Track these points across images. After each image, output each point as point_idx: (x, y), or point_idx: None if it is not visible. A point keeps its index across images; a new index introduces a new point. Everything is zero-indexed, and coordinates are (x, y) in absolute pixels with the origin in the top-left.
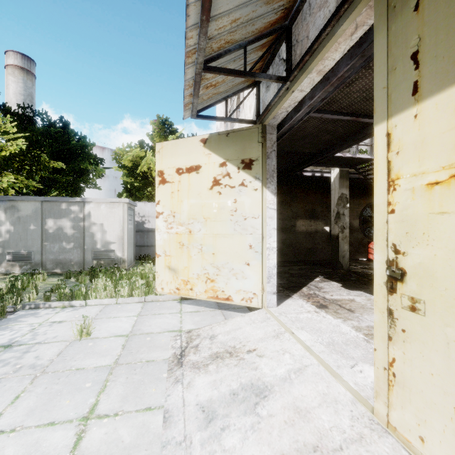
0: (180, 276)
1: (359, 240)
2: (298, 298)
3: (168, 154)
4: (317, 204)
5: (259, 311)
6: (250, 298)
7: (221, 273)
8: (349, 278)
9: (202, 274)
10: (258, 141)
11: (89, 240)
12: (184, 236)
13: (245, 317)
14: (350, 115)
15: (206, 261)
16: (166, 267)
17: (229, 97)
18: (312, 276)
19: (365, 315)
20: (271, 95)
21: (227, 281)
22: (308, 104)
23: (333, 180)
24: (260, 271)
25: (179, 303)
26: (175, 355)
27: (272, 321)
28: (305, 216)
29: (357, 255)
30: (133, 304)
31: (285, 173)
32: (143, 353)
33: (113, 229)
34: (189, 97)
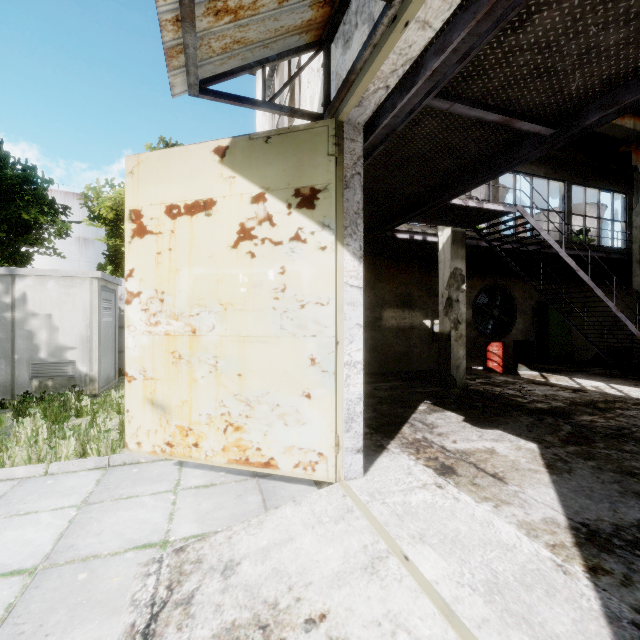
0: (175, 420)
1: (472, 340)
2: (398, 451)
3: (151, 177)
4: (413, 285)
5: (331, 490)
6: (312, 464)
7: (255, 413)
8: (470, 403)
9: (218, 416)
10: (328, 152)
11: (23, 344)
12: (182, 340)
13: (302, 506)
14: (499, 111)
15: (225, 390)
16: (147, 402)
17: (270, 62)
18: (413, 401)
19: (527, 488)
20: (356, 54)
21: (267, 428)
22: (433, 67)
23: (442, 248)
24: (332, 409)
25: (178, 465)
26: (133, 633)
27: (358, 519)
28: (396, 303)
29: (469, 362)
30: (81, 474)
31: (368, 234)
32: (50, 634)
33: (71, 324)
34: (174, 29)
